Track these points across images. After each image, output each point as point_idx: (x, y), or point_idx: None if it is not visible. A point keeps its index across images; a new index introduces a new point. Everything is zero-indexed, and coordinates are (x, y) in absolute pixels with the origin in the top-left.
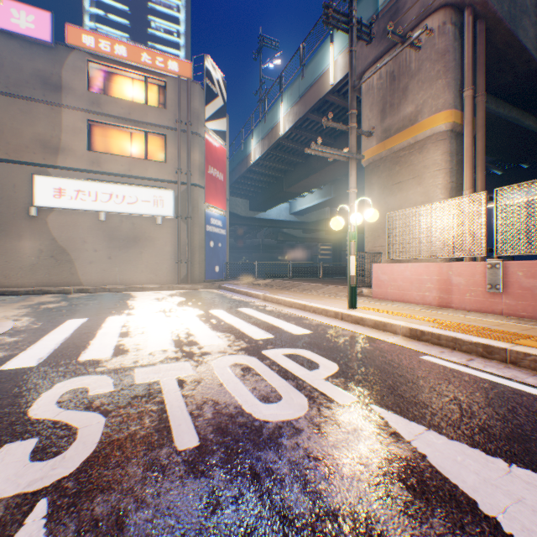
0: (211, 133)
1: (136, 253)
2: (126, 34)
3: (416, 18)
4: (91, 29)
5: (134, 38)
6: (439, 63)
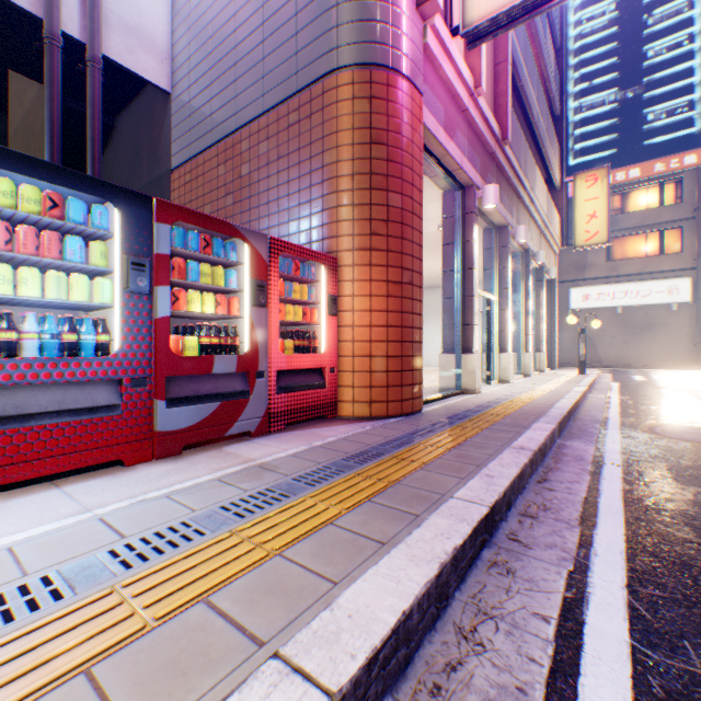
0: None
1: (647, 338)
2: (612, 90)
3: None
4: (572, 110)
5: (622, 87)
6: None
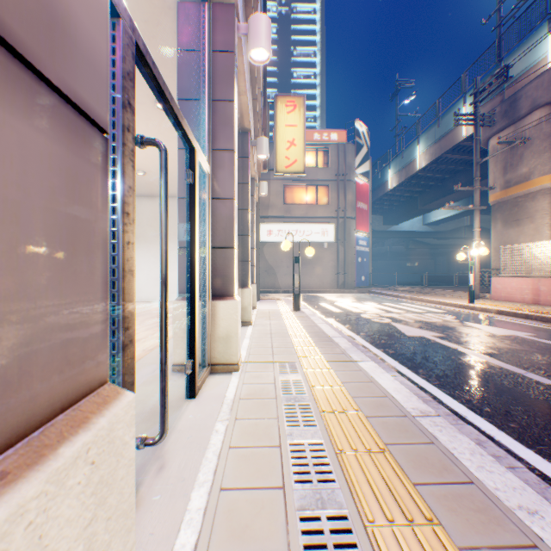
0: (358, 177)
1: (310, 268)
2: (274, 90)
3: (528, 109)
4: None
5: (280, 90)
6: (545, 142)
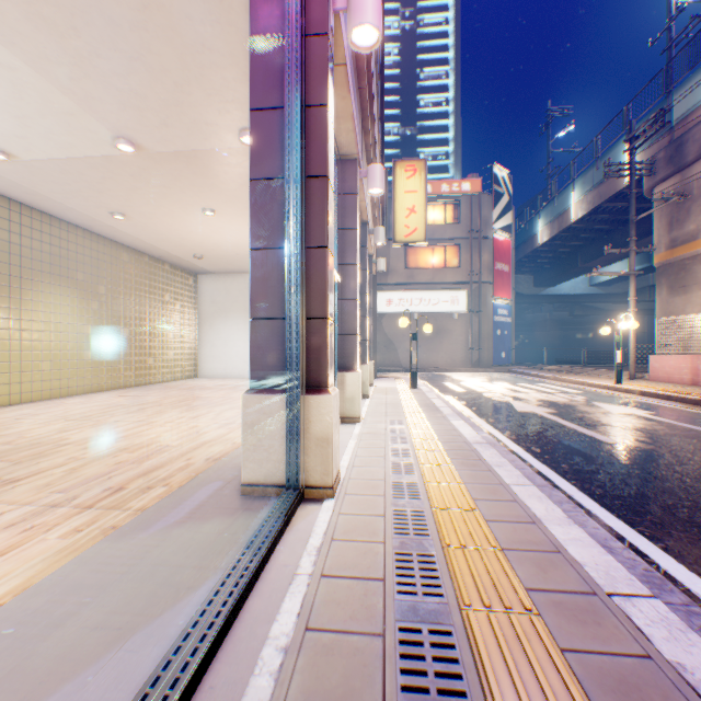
0: (496, 232)
1: (437, 343)
2: (396, 124)
3: (695, 156)
4: None
5: (404, 124)
6: None
